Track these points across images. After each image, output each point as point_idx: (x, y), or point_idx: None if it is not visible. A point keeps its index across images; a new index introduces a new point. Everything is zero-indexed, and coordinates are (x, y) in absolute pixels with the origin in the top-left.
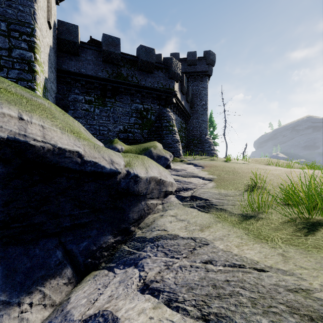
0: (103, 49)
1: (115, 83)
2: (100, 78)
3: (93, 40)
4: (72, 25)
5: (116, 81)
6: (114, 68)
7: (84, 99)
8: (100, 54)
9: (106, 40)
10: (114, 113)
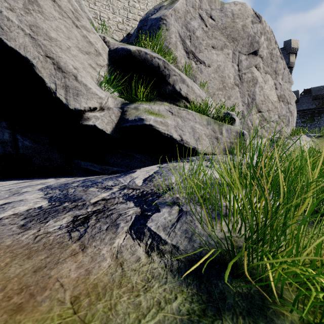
0: (313, 95)
1: (320, 108)
2: (310, 109)
3: (305, 89)
4: (295, 91)
5: (321, 107)
6: (320, 101)
7: (300, 121)
8: (310, 97)
9: (315, 90)
10: (320, 124)
